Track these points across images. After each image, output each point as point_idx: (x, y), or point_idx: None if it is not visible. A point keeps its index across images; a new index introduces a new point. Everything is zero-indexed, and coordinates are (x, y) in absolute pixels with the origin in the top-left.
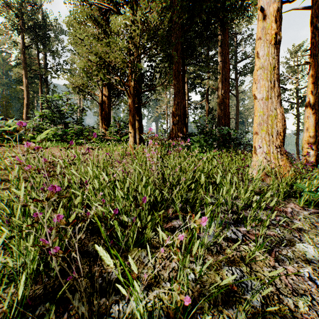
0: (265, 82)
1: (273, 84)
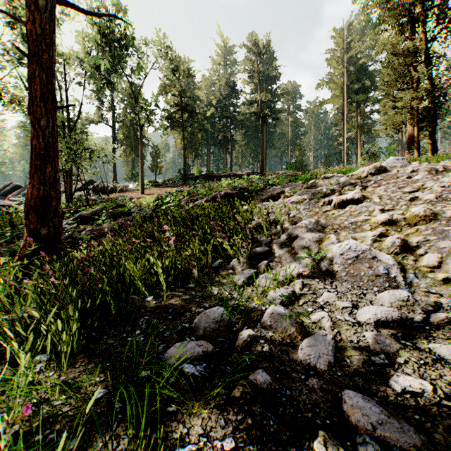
0: None
1: None
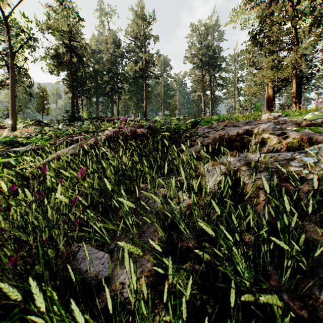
0: None
1: None
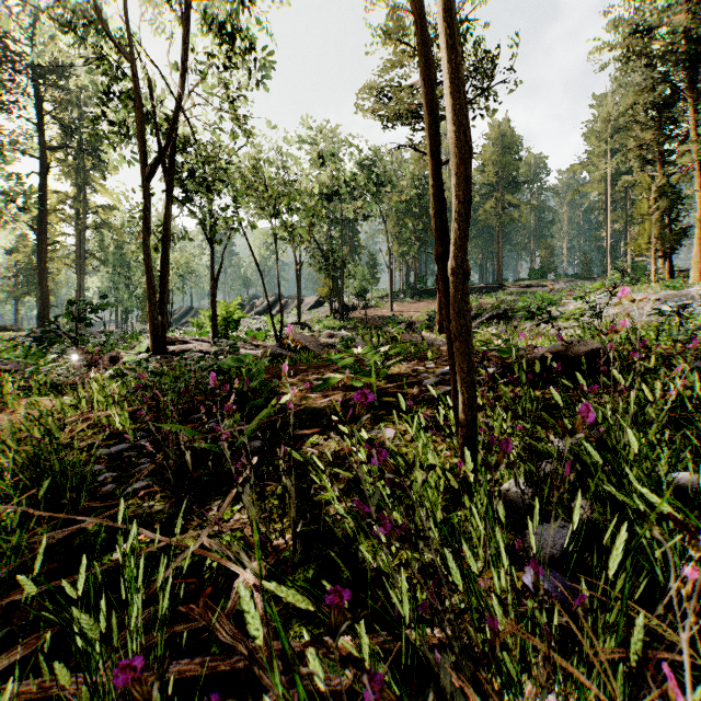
0: (694, 246)
1: (697, 246)
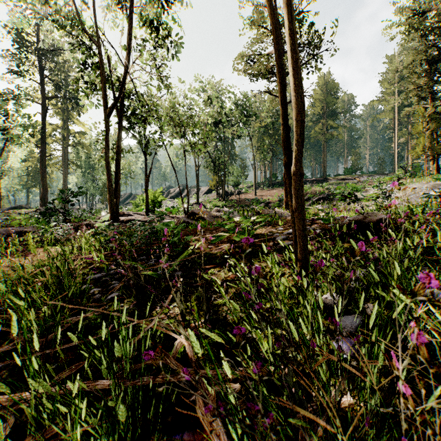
0: None
1: None
